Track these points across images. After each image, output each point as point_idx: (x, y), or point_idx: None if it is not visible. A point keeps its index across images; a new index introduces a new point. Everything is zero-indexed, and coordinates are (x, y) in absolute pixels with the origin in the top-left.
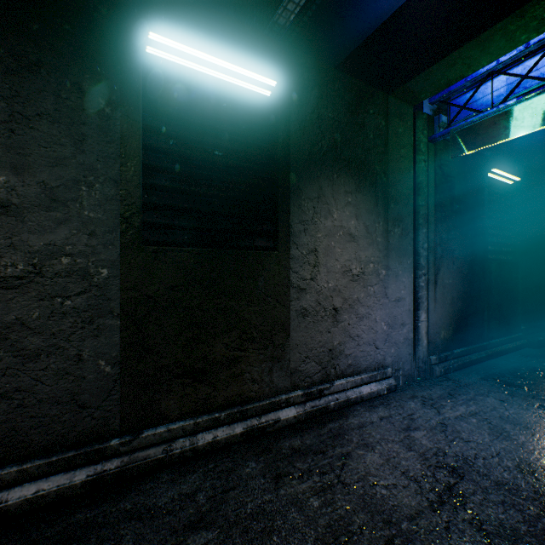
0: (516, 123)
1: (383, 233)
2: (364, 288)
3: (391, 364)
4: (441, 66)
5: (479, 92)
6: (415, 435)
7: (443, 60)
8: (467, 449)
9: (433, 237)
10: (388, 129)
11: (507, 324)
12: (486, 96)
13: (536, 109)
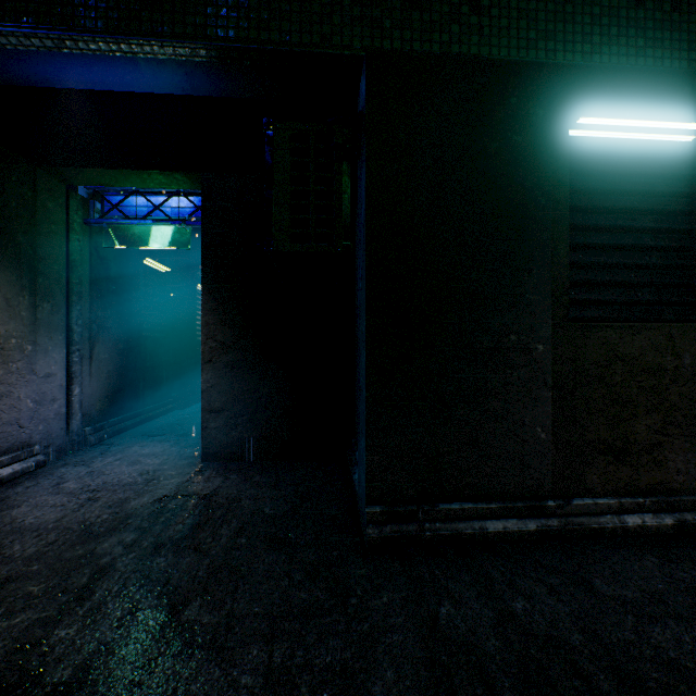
0: (153, 238)
1: (30, 308)
2: (5, 365)
3: (40, 442)
4: (93, 172)
5: (128, 200)
6: (66, 485)
7: (94, 169)
8: (109, 477)
9: (90, 314)
10: (37, 201)
11: (161, 392)
12: (134, 207)
13: (164, 234)
